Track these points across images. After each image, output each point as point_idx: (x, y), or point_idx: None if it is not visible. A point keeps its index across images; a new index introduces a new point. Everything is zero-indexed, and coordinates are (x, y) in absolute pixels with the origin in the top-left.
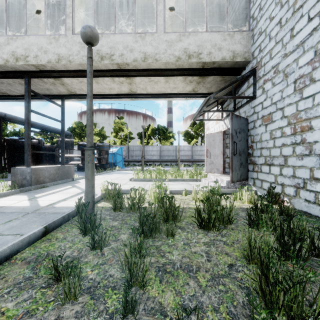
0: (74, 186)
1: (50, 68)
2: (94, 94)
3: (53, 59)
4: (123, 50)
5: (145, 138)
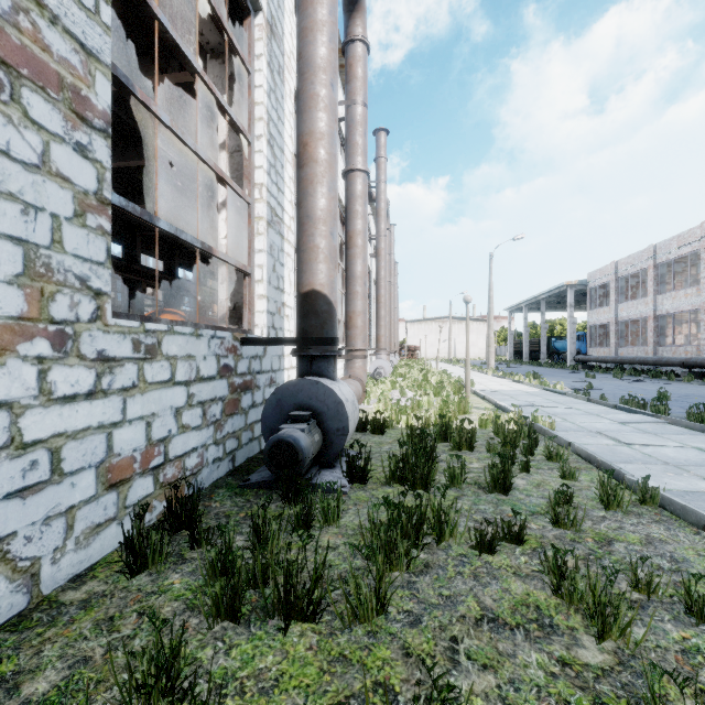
0: None
1: None
2: None
3: None
4: None
5: None
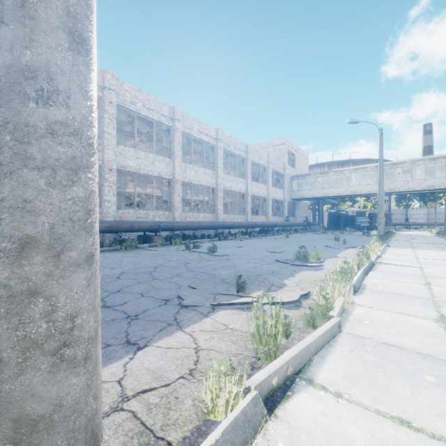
0: (407, 234)
1: (402, 191)
2: (409, 193)
3: (406, 189)
4: (439, 184)
5: (404, 200)
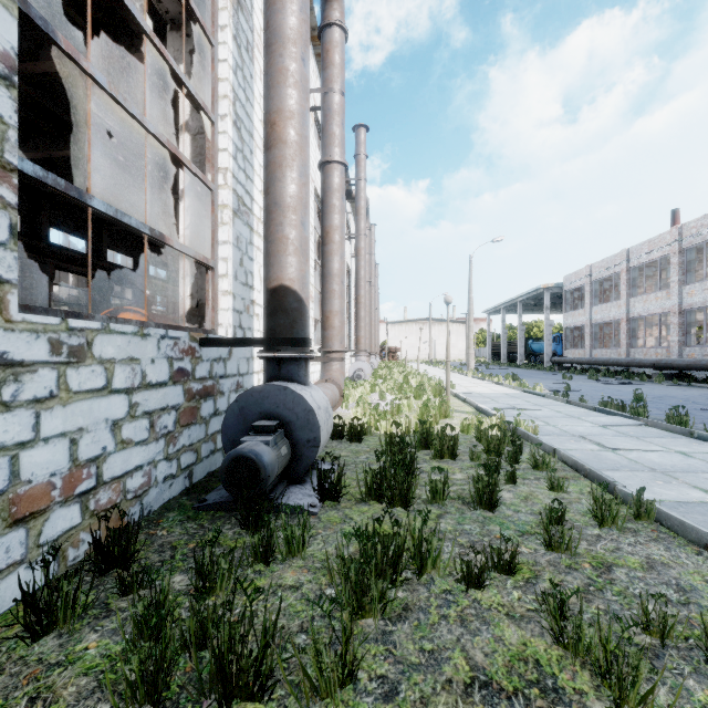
0: None
1: None
2: None
3: None
4: None
5: None
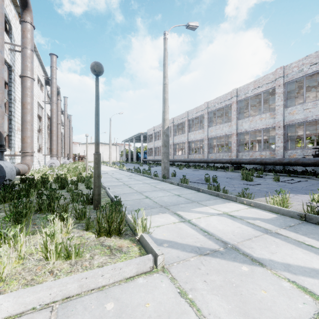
0: None
1: None
2: None
3: None
4: None
5: None
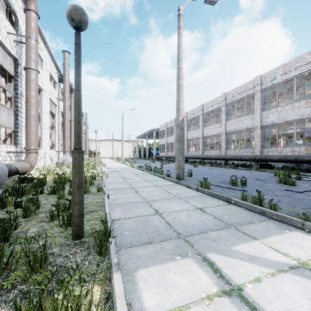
0: None
1: None
2: None
3: None
4: None
5: None
